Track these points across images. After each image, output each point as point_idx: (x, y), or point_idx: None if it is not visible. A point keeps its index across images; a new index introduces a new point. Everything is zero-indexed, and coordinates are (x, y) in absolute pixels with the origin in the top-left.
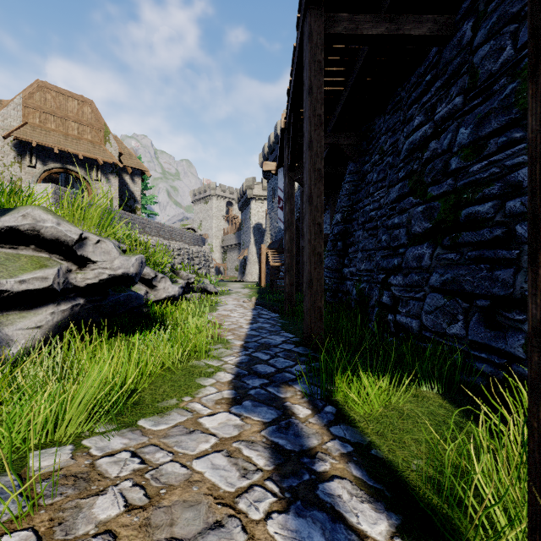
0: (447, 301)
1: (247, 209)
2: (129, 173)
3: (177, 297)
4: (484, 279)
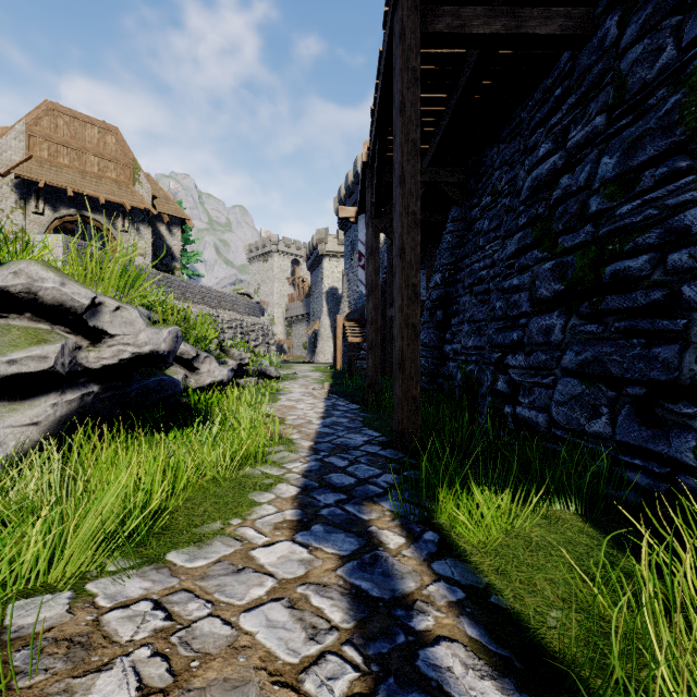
0: (586, 388)
1: (318, 269)
2: (166, 222)
3: (226, 382)
4: (638, 358)
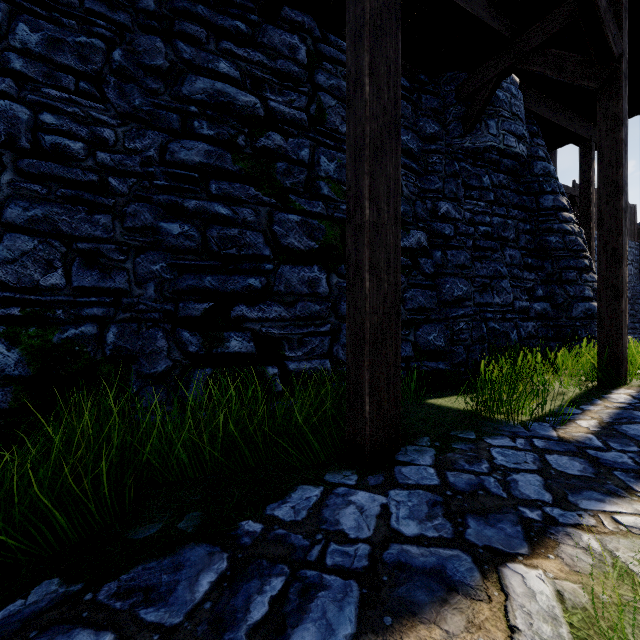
0: None
1: None
2: None
3: None
4: None
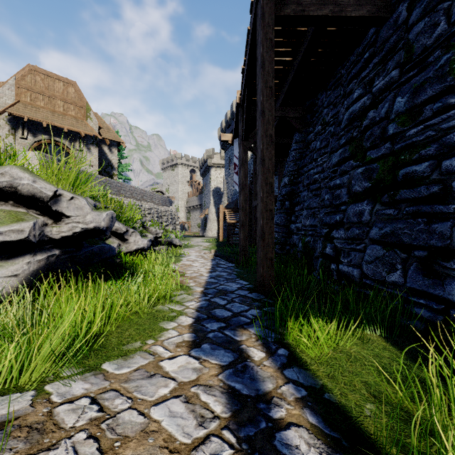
0: (386, 252)
1: (207, 175)
2: (107, 144)
3: (146, 249)
4: (422, 232)
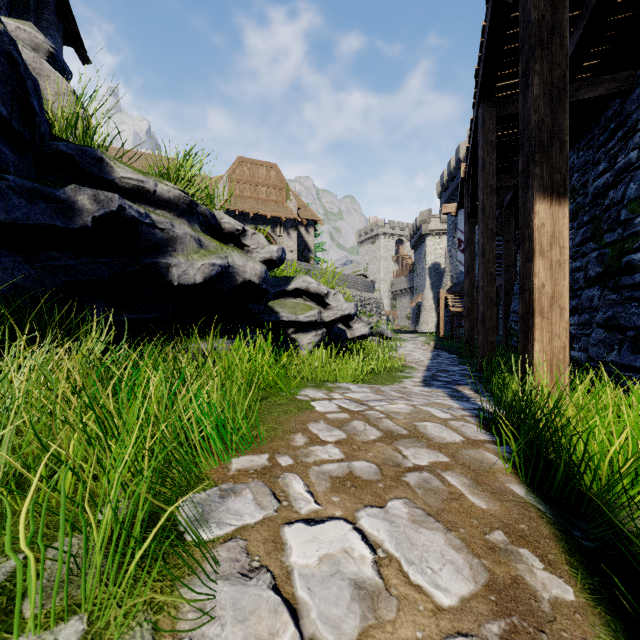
0: (607, 334)
1: (421, 247)
2: (304, 225)
3: (367, 336)
4: (633, 315)
